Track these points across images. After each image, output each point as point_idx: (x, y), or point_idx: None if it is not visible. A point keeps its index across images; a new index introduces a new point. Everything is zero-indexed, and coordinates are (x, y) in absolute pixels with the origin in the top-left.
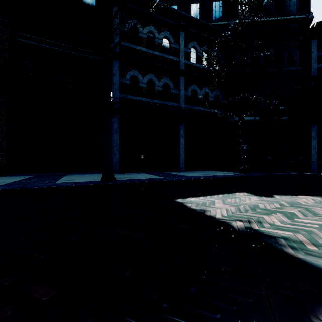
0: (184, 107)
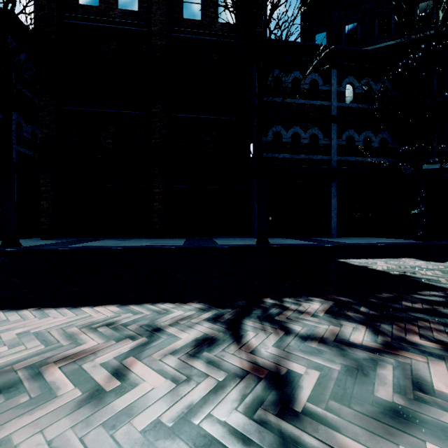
0: (337, 159)
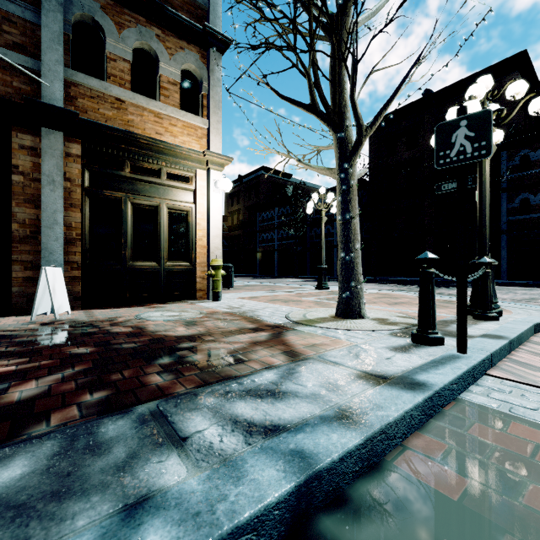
0: None
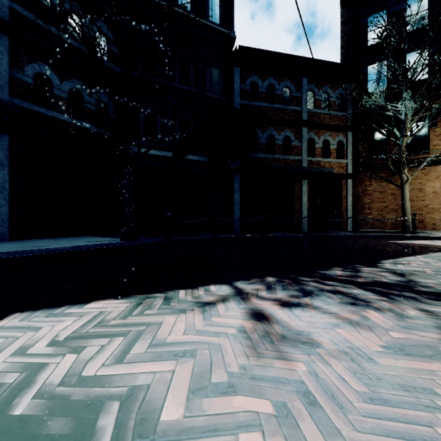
0: (13, 103)
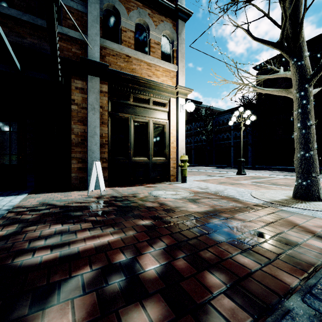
0: None
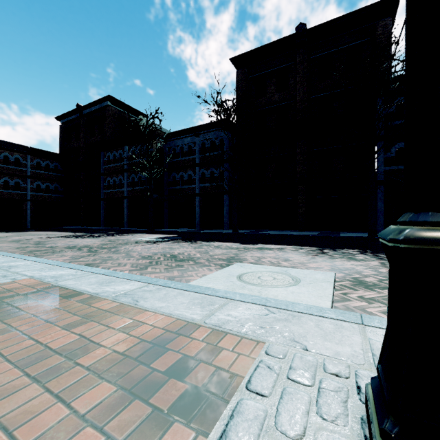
0: None
